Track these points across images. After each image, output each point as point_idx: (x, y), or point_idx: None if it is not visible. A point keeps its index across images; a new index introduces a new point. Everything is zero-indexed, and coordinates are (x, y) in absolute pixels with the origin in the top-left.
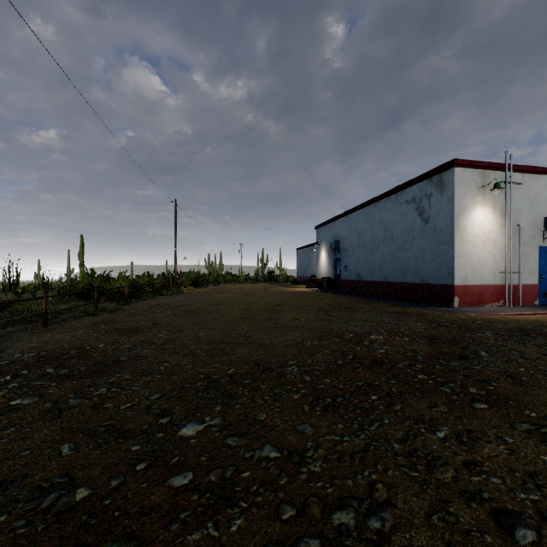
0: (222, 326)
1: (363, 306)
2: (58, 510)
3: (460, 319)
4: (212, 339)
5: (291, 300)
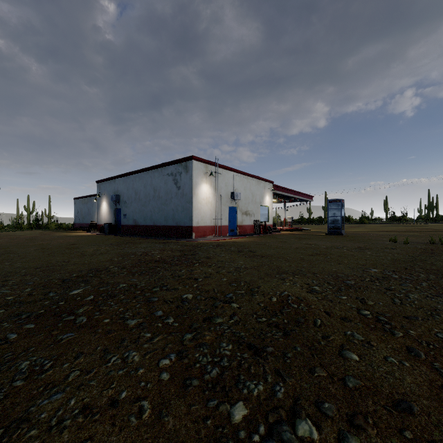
0: (34, 260)
1: (141, 241)
2: (35, 316)
3: (195, 243)
4: (36, 266)
5: (82, 241)
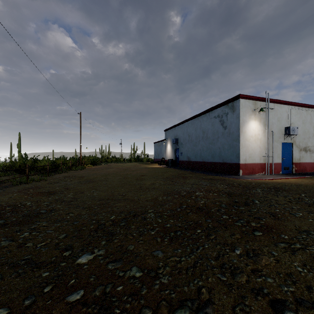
0: (108, 189)
1: (191, 175)
2: None
3: (243, 182)
4: (102, 197)
5: (150, 172)
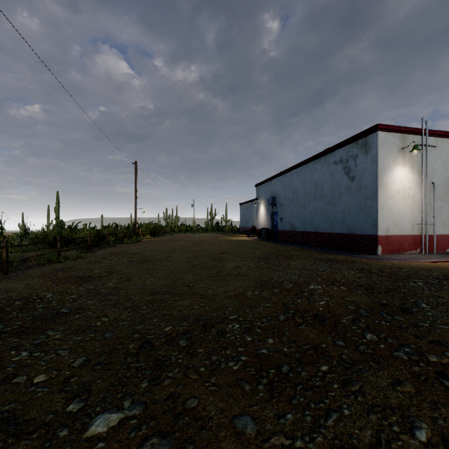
0: (169, 275)
1: (298, 254)
2: None
3: (386, 266)
4: (156, 289)
5: (235, 248)
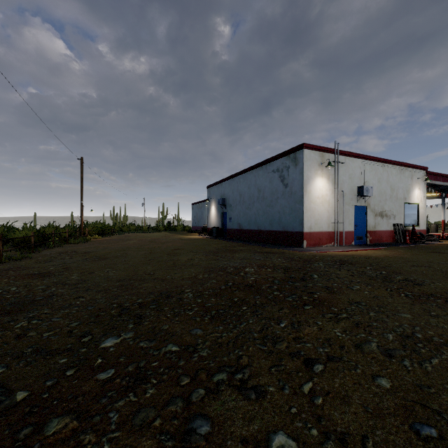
0: (130, 267)
1: (242, 248)
2: (2, 409)
3: (306, 255)
4: (121, 278)
5: (188, 245)
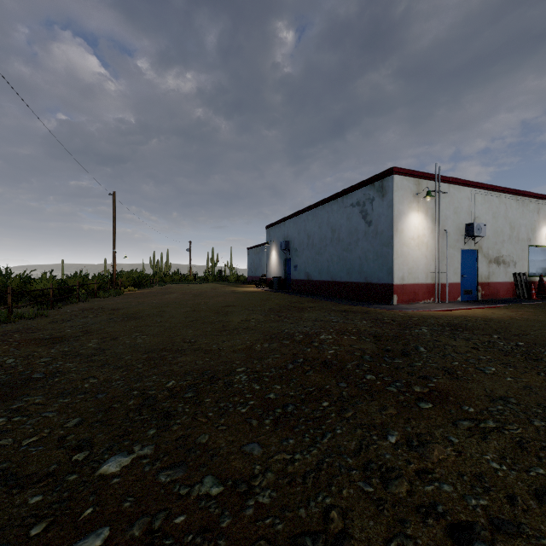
0: (165, 331)
1: (312, 305)
2: None
3: (399, 316)
4: (152, 347)
5: (242, 300)
